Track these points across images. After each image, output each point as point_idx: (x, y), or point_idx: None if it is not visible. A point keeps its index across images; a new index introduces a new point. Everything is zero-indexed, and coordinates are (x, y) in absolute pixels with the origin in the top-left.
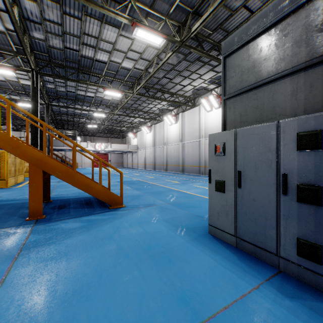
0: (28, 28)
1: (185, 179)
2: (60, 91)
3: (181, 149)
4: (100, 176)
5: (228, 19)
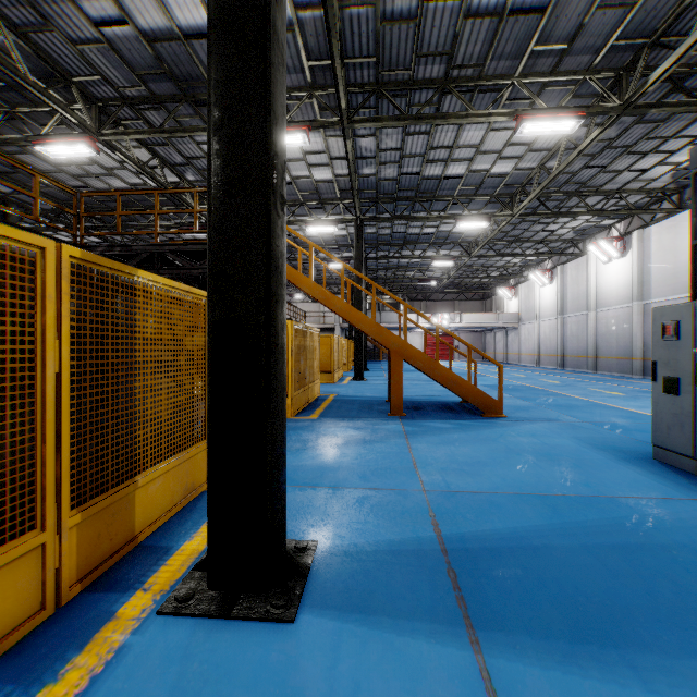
0: (358, 166)
1: (645, 391)
2: (382, 235)
3: (638, 318)
4: (469, 369)
5: None
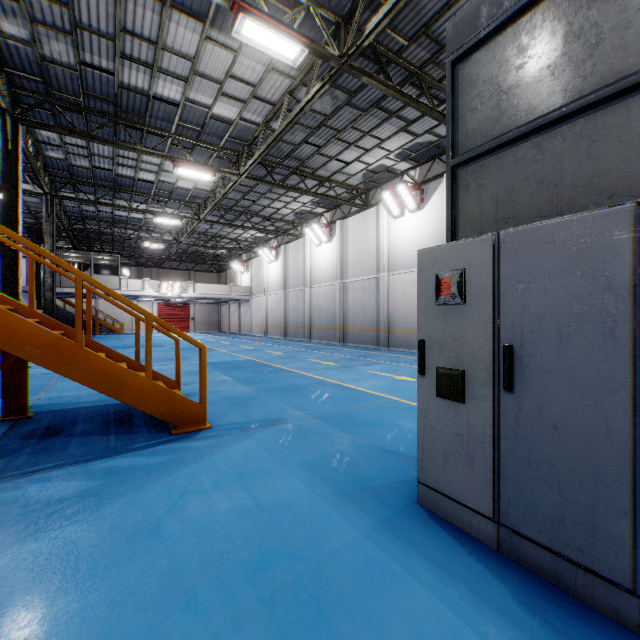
0: None
1: (350, 358)
2: (78, 167)
3: (340, 294)
4: (148, 355)
5: (442, 15)
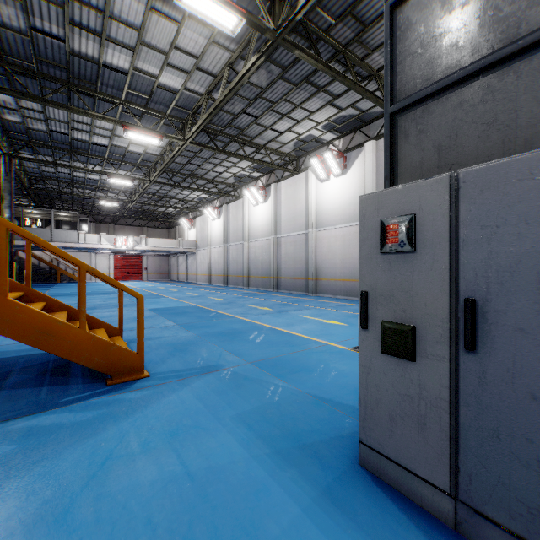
0: None
1: (283, 303)
2: (35, 130)
3: (274, 247)
4: (82, 306)
5: None
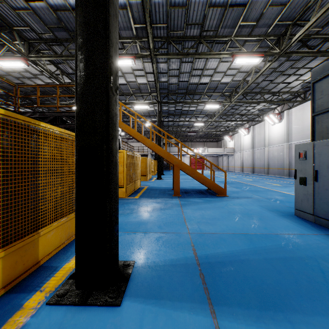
0: (159, 77)
1: (290, 183)
2: (171, 110)
3: (286, 150)
4: (211, 174)
5: None
